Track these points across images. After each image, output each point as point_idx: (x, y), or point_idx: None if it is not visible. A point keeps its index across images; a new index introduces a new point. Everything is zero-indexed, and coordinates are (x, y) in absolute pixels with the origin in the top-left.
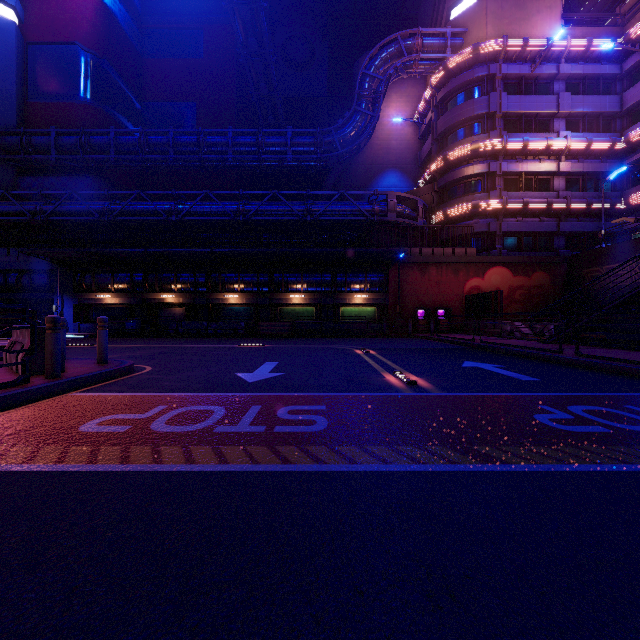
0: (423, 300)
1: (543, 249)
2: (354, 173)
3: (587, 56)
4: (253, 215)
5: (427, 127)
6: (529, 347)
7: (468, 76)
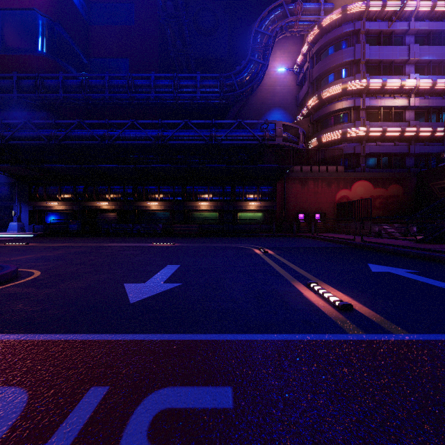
0: (303, 207)
1: (397, 167)
2: (248, 111)
3: (431, 16)
4: (170, 140)
5: (304, 75)
6: (419, 248)
7: (338, 32)
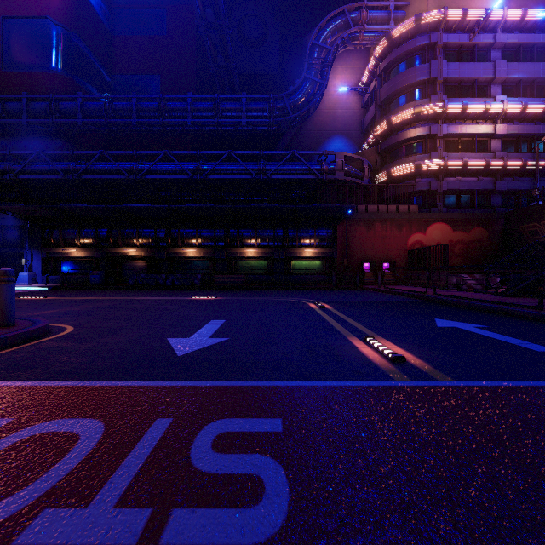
0: (369, 254)
1: (480, 206)
2: (303, 139)
3: (522, 26)
4: (210, 174)
5: (370, 96)
6: (496, 301)
7: (410, 45)
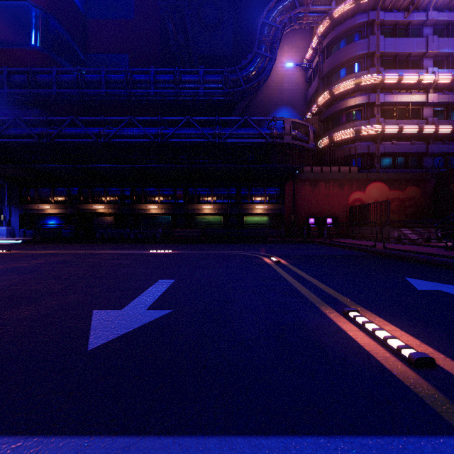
0: (314, 210)
1: (413, 167)
2: (254, 109)
3: (451, 5)
4: (170, 138)
5: (313, 71)
6: None
7: (351, 23)
